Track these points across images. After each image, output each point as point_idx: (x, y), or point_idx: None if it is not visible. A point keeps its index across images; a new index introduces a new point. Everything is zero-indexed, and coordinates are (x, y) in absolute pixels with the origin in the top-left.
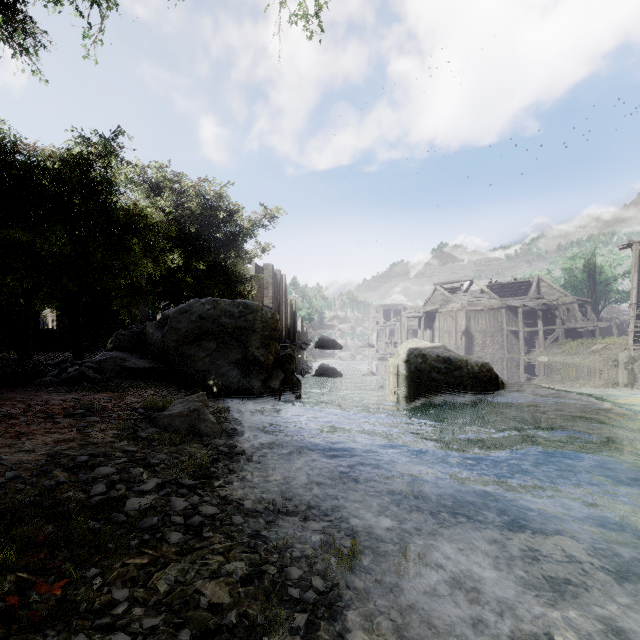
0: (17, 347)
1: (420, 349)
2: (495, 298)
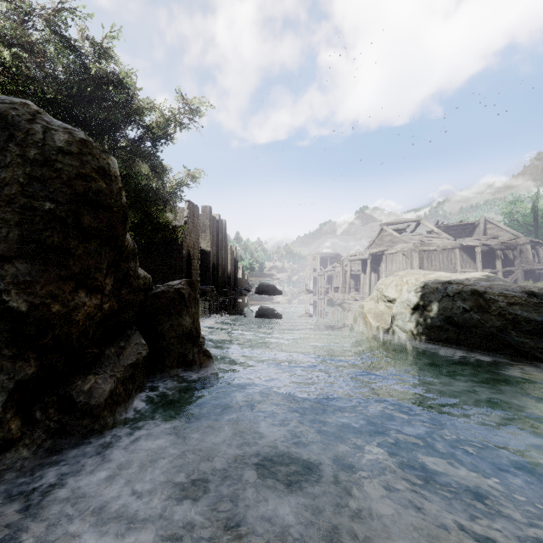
0: None
1: (458, 282)
2: (447, 238)
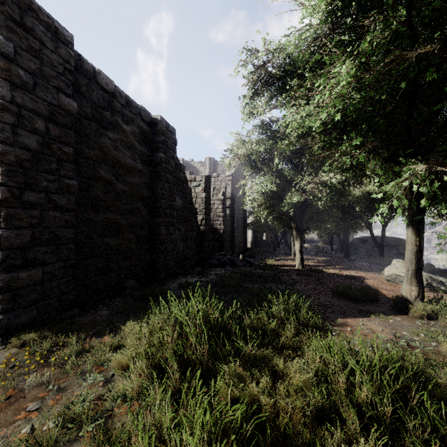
0: (342, 247)
1: None
2: None
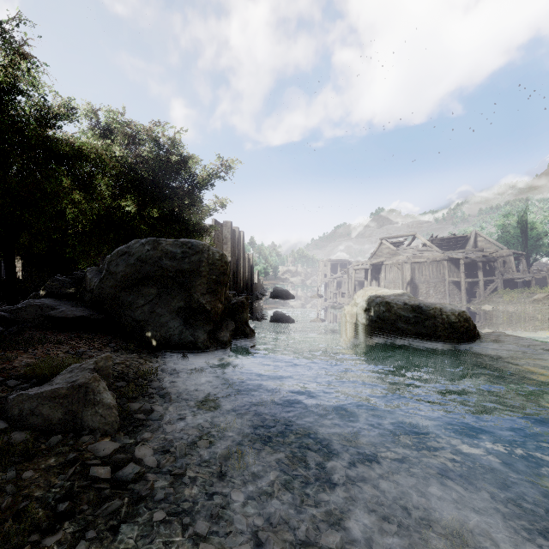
0: None
1: (382, 296)
2: (437, 251)
